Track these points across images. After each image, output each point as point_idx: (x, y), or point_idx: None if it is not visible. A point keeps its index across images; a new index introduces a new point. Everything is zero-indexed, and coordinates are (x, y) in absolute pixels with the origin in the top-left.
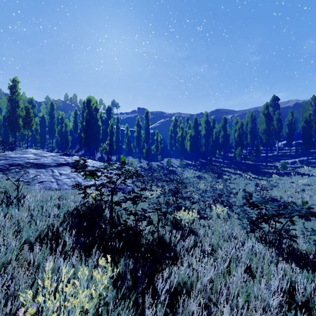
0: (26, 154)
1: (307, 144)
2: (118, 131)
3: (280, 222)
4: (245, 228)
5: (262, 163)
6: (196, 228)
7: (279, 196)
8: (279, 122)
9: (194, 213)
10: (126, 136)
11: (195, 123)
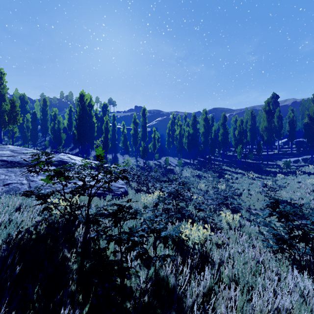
0: (2, 150)
1: (311, 142)
2: (114, 129)
3: None
4: (271, 246)
5: (263, 162)
6: (207, 248)
7: (288, 197)
8: (279, 120)
9: (200, 222)
10: (122, 134)
11: (193, 121)
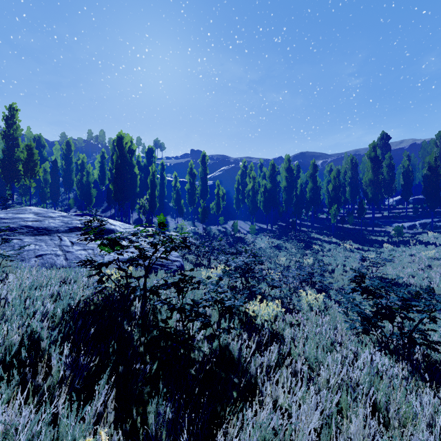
0: (24, 213)
1: (432, 201)
2: (163, 182)
3: (411, 319)
4: (355, 327)
5: (367, 228)
6: (279, 328)
7: (395, 275)
8: (390, 170)
9: (275, 302)
10: (174, 189)
11: (272, 171)
